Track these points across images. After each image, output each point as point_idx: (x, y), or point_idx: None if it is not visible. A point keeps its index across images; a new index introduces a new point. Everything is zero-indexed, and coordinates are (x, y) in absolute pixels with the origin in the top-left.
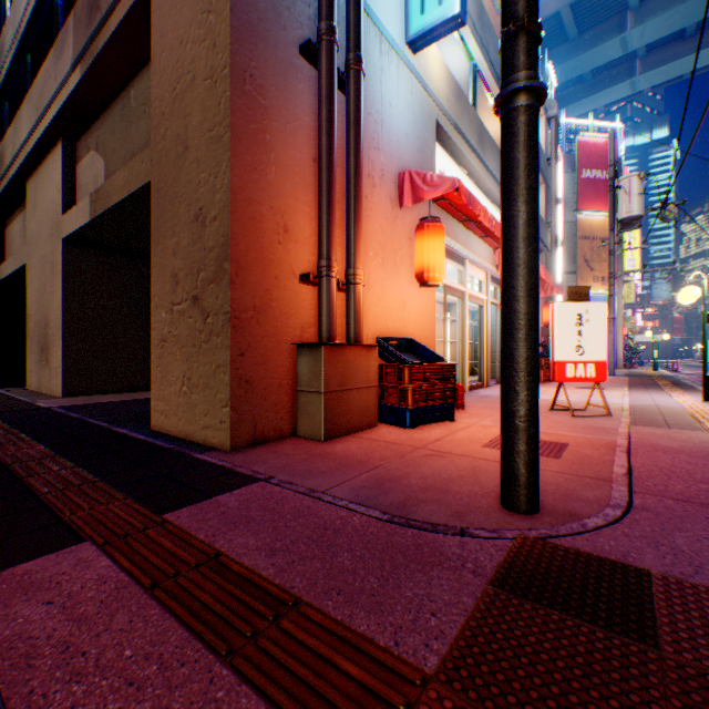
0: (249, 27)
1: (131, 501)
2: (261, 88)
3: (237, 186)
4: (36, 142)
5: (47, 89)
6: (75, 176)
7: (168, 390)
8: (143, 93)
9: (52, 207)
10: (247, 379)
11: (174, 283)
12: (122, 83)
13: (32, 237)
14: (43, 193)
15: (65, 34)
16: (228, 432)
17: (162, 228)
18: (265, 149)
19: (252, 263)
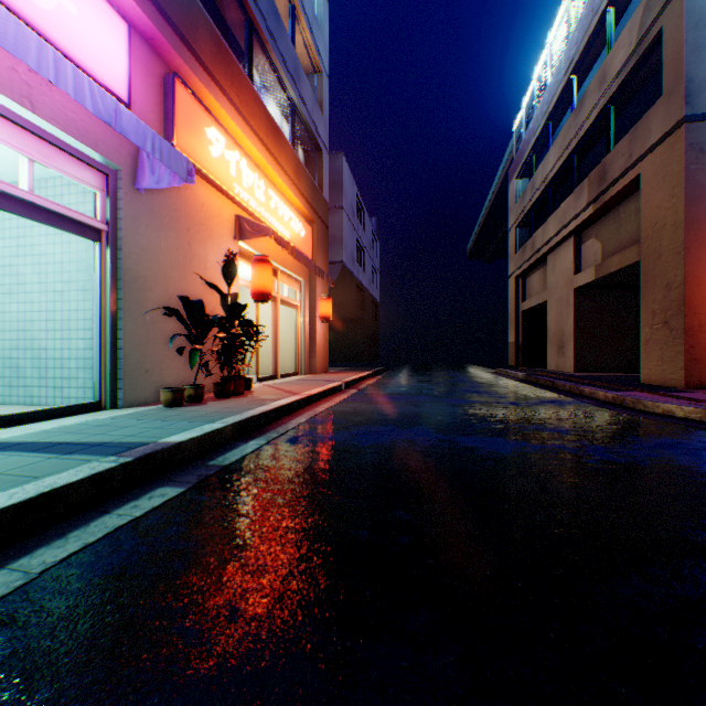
0: (694, 198)
1: (643, 390)
2: (702, 221)
3: (686, 273)
4: (557, 239)
5: (566, 213)
6: (578, 252)
7: (647, 364)
8: (626, 210)
9: (564, 271)
10: (692, 358)
11: (651, 315)
12: (613, 206)
13: (549, 286)
14: (558, 263)
15: (580, 188)
16: (681, 381)
17: (644, 290)
18: (704, 249)
19: (695, 305)
